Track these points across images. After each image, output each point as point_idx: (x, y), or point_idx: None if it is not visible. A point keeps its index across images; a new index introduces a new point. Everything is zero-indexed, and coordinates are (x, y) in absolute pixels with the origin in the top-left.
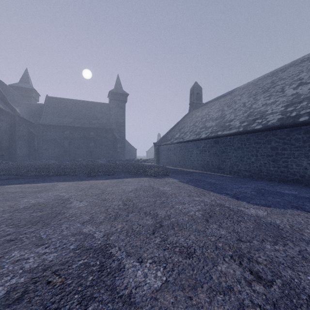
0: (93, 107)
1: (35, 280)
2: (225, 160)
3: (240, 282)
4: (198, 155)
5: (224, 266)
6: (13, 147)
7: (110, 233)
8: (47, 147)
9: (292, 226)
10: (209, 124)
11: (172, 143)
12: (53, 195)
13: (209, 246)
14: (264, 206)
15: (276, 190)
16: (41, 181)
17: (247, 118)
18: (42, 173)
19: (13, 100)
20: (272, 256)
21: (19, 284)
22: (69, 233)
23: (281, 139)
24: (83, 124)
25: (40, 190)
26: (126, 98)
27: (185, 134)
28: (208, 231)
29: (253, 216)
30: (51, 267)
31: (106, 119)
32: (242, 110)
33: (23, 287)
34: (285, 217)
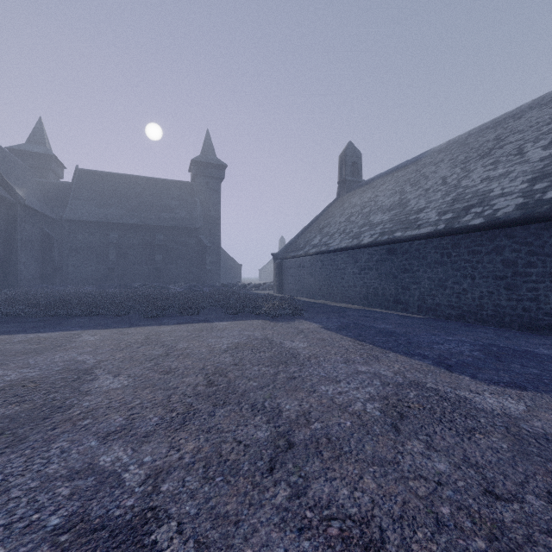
0: (162, 188)
1: None
2: (409, 286)
3: None
4: (356, 276)
5: None
6: (13, 261)
7: (163, 469)
8: (77, 263)
9: None
10: (377, 219)
11: (307, 253)
12: (63, 360)
13: (416, 516)
14: (512, 388)
15: (521, 347)
16: (51, 327)
17: (453, 205)
18: (57, 312)
19: (13, 175)
20: None
21: None
22: (61, 471)
23: (523, 245)
24: (144, 220)
25: (40, 347)
26: (223, 172)
27: (331, 238)
28: (403, 461)
29: (498, 416)
30: None
31: (186, 211)
32: (442, 191)
33: None
34: None
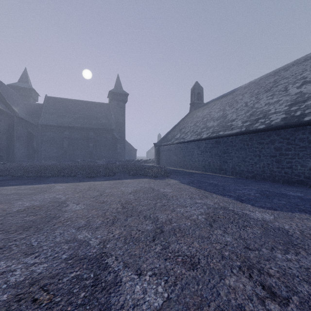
0: (92, 107)
1: (19, 297)
2: (227, 161)
3: (251, 299)
4: (199, 155)
5: (233, 280)
6: (12, 147)
7: (106, 239)
8: (46, 148)
9: (302, 232)
10: (210, 124)
11: (173, 143)
12: (49, 197)
13: (214, 255)
14: (270, 209)
15: (281, 191)
16: (38, 182)
17: (250, 118)
18: (40, 174)
19: (11, 100)
20: (285, 268)
21: (0, 302)
22: (62, 240)
23: (285, 139)
24: (83, 124)
25: (36, 191)
26: (126, 98)
27: (186, 135)
28: (212, 237)
29: (259, 221)
30: (39, 281)
31: (106, 120)
32: (244, 110)
33: (5, 307)
34: (293, 222)
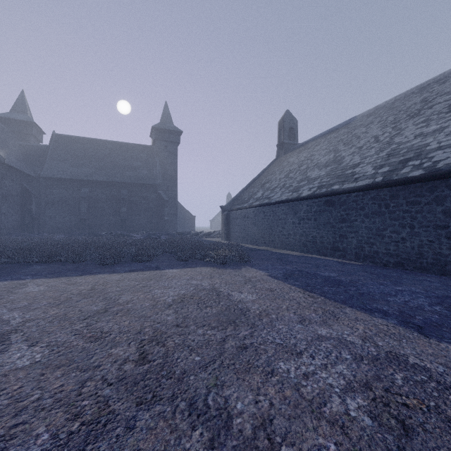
0: (127, 151)
1: None
2: (347, 235)
3: None
4: (296, 225)
5: None
6: None
7: None
8: (53, 214)
9: None
10: (314, 174)
11: (251, 206)
12: None
13: None
14: None
15: None
16: (3, 276)
17: (388, 159)
18: (17, 259)
19: None
20: None
21: None
22: None
23: None
24: (111, 178)
25: None
26: (179, 137)
27: (272, 192)
28: None
29: None
30: None
31: (148, 170)
32: (375, 148)
33: None
34: None
